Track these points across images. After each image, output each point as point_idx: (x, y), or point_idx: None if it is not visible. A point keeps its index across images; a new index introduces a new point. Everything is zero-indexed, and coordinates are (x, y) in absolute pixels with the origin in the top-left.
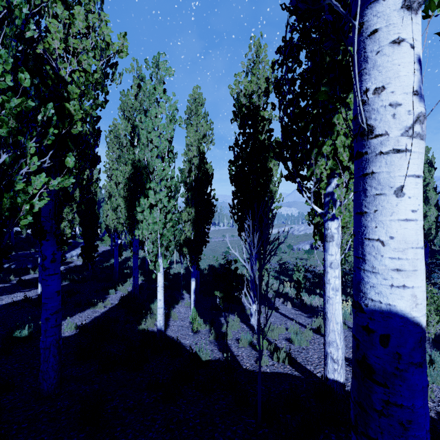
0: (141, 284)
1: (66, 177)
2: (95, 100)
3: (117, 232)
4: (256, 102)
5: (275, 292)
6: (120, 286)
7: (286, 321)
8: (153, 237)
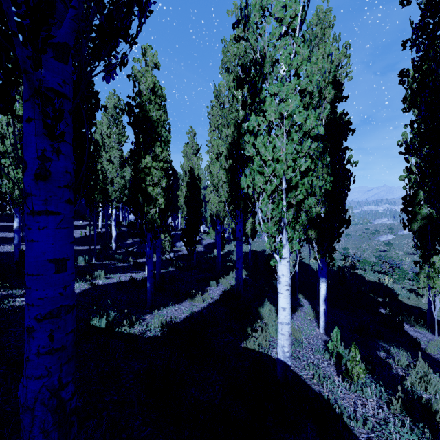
0: (244, 279)
1: None
2: None
3: (219, 218)
4: None
5: None
6: (222, 278)
7: None
8: (273, 189)
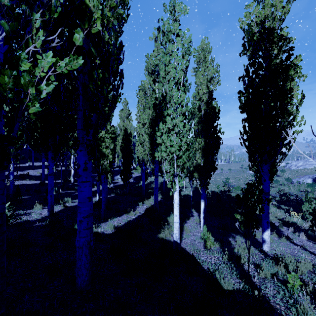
0: (160, 200)
1: (74, 57)
2: (117, 8)
3: (144, 162)
4: (270, 26)
5: (280, 220)
6: (146, 200)
7: (305, 254)
8: (170, 158)
